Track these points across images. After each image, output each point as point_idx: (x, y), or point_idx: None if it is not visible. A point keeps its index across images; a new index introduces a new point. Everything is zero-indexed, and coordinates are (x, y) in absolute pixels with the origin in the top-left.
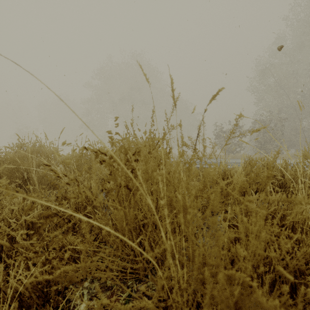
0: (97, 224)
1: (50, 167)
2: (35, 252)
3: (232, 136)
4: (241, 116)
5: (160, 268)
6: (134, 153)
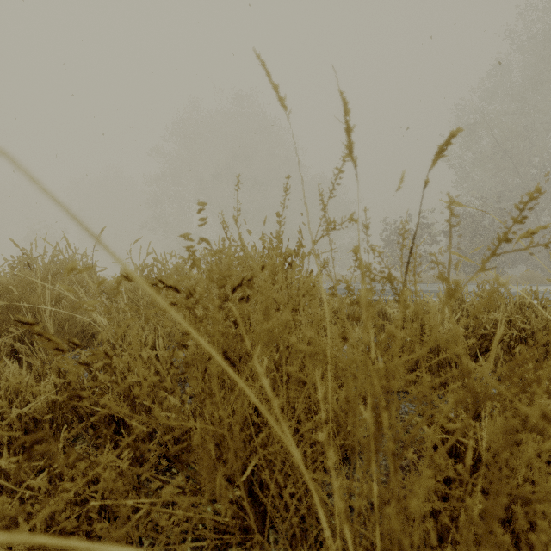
0: (123, 550)
1: (33, 326)
2: (1, 530)
3: (500, 253)
4: (456, 204)
5: (299, 541)
6: (240, 284)
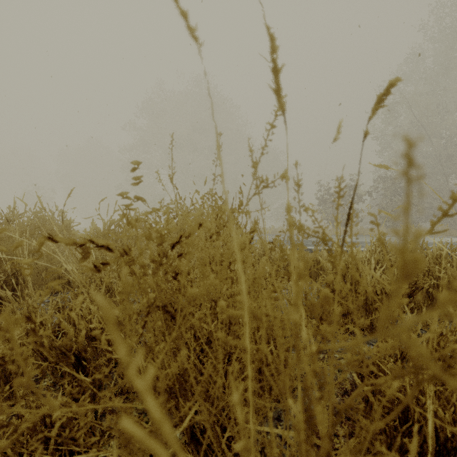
0: None
1: None
2: None
3: (451, 214)
4: (383, 167)
5: None
6: (178, 241)
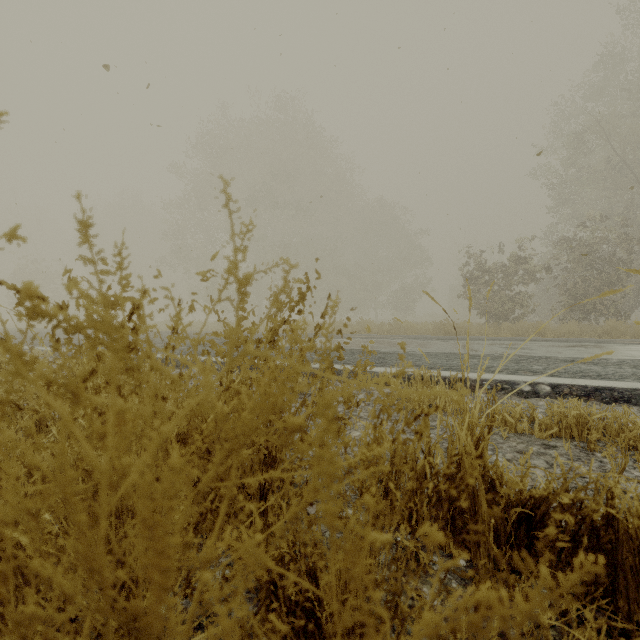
0: None
1: None
2: None
3: None
4: None
5: None
6: None
